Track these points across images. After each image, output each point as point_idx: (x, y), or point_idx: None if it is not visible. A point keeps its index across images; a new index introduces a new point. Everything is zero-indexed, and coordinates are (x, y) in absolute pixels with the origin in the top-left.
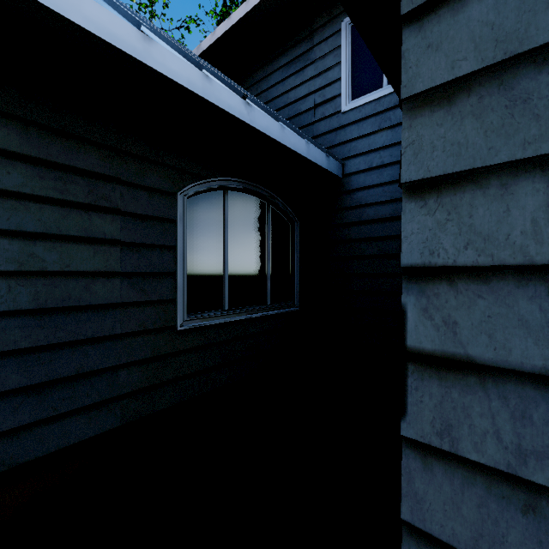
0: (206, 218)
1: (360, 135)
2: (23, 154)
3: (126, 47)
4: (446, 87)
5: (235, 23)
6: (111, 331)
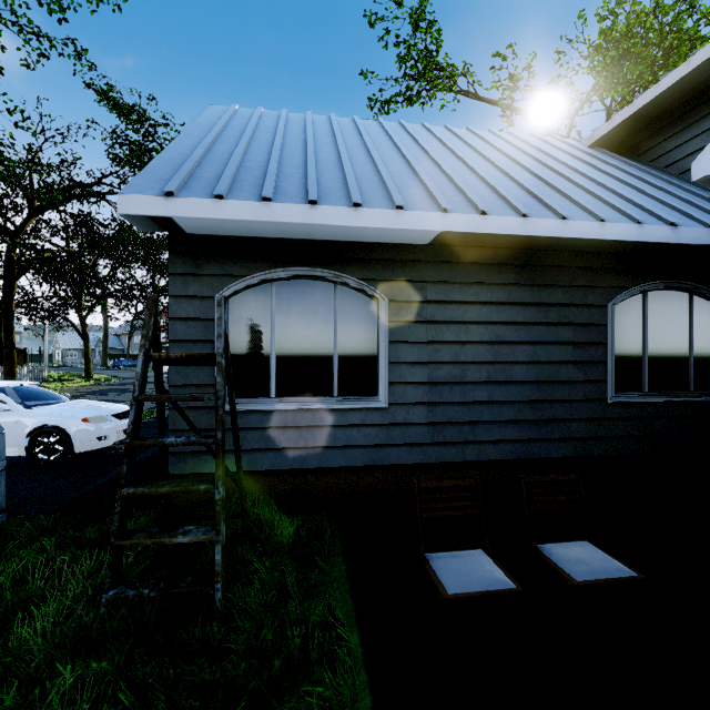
0: (627, 318)
1: None
2: (532, 303)
3: (592, 236)
4: None
5: (639, 108)
6: (568, 397)
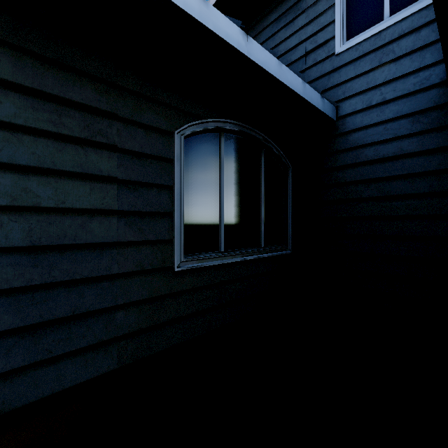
0: (202, 159)
1: (357, 74)
2: (16, 83)
3: None
4: None
5: None
6: (108, 271)
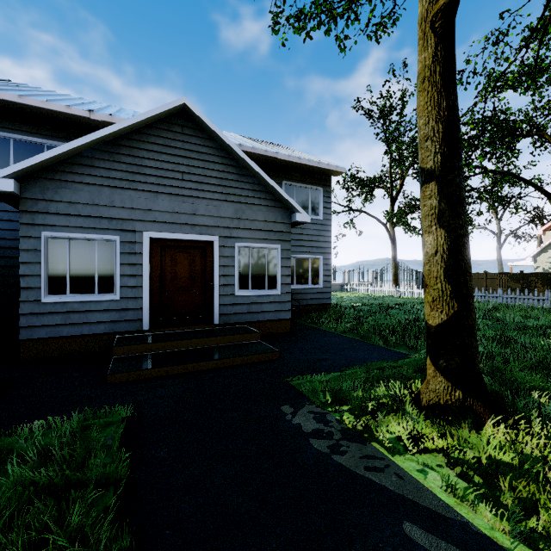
0: None
1: None
2: None
3: None
4: (28, 249)
5: None
6: None
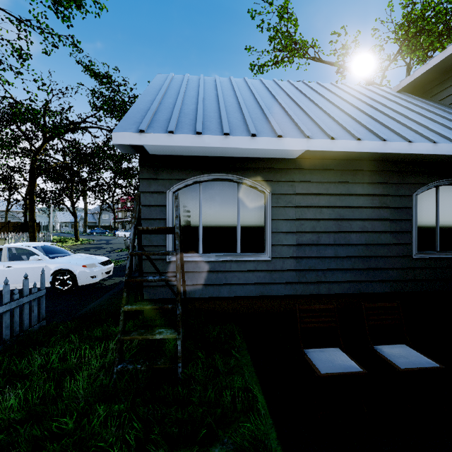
0: (425, 203)
1: None
2: (362, 194)
3: (403, 151)
4: None
5: (432, 66)
6: (386, 254)
